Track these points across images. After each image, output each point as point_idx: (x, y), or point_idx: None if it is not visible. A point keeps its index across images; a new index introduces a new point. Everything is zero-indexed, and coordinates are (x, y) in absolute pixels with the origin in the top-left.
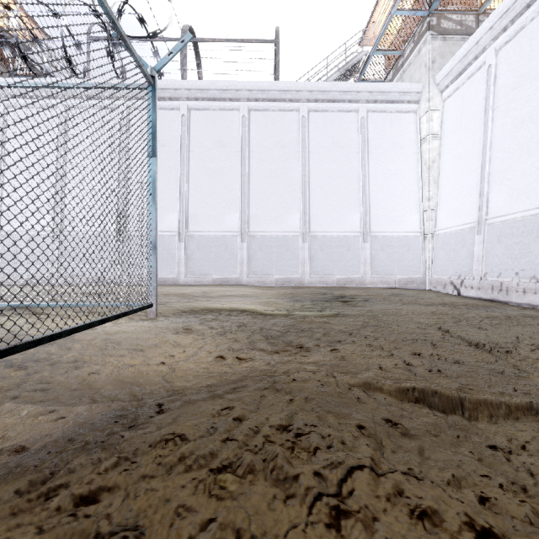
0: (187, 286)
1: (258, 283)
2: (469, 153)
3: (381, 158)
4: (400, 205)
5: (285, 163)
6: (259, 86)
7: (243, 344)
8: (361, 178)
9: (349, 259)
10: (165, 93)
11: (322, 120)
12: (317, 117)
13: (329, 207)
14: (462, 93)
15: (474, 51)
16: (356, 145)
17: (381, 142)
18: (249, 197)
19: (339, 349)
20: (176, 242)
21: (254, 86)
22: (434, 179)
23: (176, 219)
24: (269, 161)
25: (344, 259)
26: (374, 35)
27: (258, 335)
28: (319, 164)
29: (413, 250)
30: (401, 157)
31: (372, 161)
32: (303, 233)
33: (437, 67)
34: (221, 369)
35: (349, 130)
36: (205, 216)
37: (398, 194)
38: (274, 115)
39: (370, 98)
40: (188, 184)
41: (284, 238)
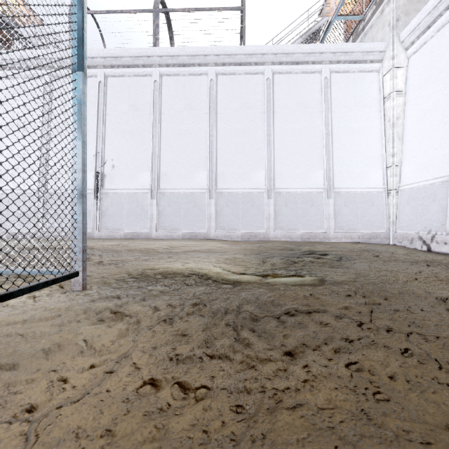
0: (157, 240)
1: (225, 237)
2: (440, 106)
3: (344, 117)
4: (363, 161)
5: (250, 124)
6: (226, 50)
7: (197, 345)
8: (325, 137)
9: (313, 215)
10: (139, 60)
11: (286, 81)
12: (282, 79)
13: (293, 165)
14: (431, 46)
15: (446, 1)
16: (319, 104)
17: (343, 101)
18: (217, 156)
19: (359, 361)
20: (148, 198)
21: (221, 51)
22: (398, 136)
23: (149, 177)
24: (235, 122)
25: (308, 215)
26: (335, 1)
27: (222, 324)
28: (283, 124)
29: (376, 205)
30: (364, 115)
31: (335, 119)
32: (268, 190)
33: (401, 25)
34: (137, 442)
35: (312, 91)
36: (175, 174)
37: (361, 151)
38: (241, 78)
39: (333, 59)
40: (159, 145)
41: (249, 195)
